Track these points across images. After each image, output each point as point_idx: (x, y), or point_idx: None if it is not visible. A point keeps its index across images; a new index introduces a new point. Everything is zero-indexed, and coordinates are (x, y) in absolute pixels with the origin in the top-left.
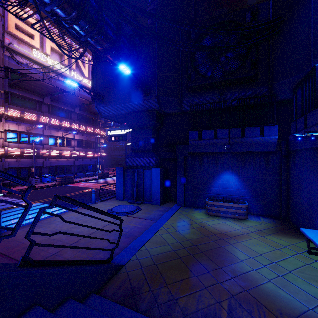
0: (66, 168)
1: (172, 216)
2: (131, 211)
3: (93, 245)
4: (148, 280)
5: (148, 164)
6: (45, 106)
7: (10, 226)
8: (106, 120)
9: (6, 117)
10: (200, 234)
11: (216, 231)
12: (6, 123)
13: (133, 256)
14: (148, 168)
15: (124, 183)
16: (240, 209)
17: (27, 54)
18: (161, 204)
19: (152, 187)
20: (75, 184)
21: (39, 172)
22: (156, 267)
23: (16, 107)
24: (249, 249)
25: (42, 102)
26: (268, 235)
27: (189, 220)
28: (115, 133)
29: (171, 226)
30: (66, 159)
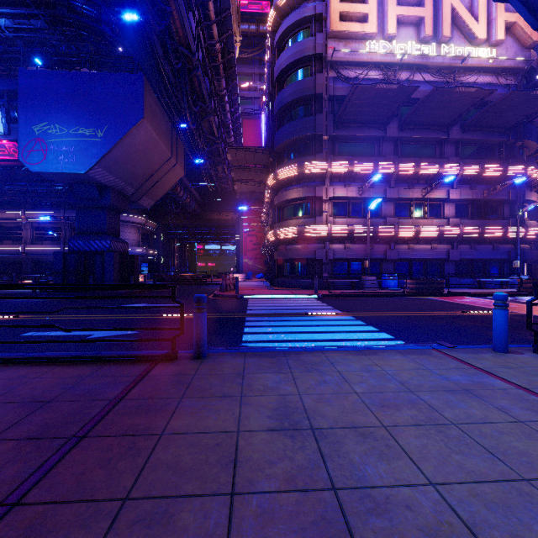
0: (431, 266)
1: None
2: None
3: None
4: None
5: None
6: (389, 145)
7: (256, 345)
8: None
9: (330, 177)
10: None
11: None
12: (331, 188)
13: None
14: None
15: None
16: None
17: (358, 58)
18: None
19: None
20: (447, 297)
21: (379, 270)
22: None
23: (343, 157)
24: None
25: (383, 137)
26: None
27: None
28: None
29: None
30: (431, 245)
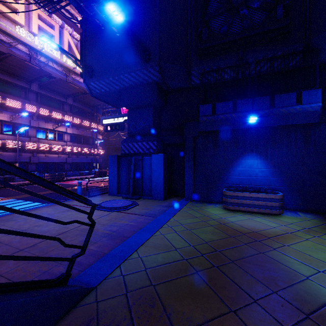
0: (58, 165)
1: (179, 211)
2: (124, 207)
3: (56, 250)
4: (137, 324)
5: (148, 150)
6: (33, 94)
7: None
8: (104, 115)
9: None
10: (223, 234)
11: (244, 230)
12: None
13: (115, 269)
14: (148, 155)
15: (118, 174)
16: (272, 201)
17: (10, 31)
18: (164, 199)
19: (152, 177)
20: (66, 181)
21: (26, 169)
22: (155, 290)
23: None
24: (308, 257)
25: (29, 88)
26: (323, 235)
27: (202, 216)
28: (111, 122)
29: (178, 223)
30: (58, 155)
